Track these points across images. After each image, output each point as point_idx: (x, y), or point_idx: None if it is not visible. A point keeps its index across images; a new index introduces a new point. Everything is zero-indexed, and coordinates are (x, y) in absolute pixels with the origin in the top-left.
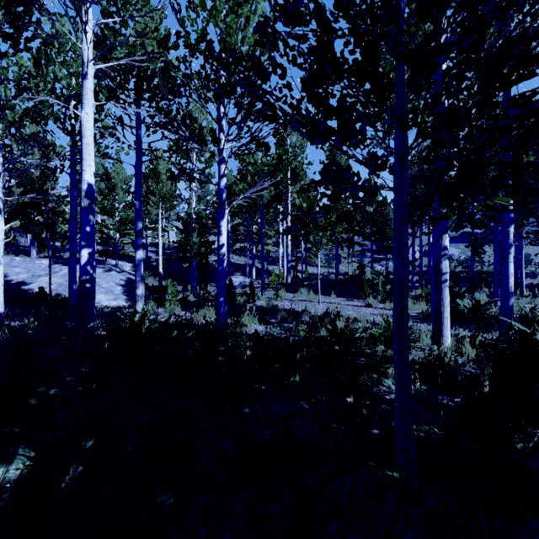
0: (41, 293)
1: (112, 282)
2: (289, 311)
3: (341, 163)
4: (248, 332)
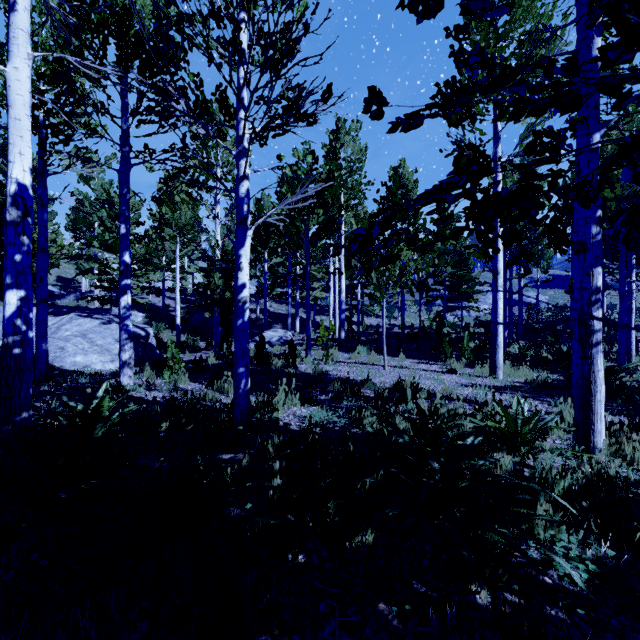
0: None
1: (110, 338)
2: (344, 380)
3: (408, 186)
4: (283, 419)
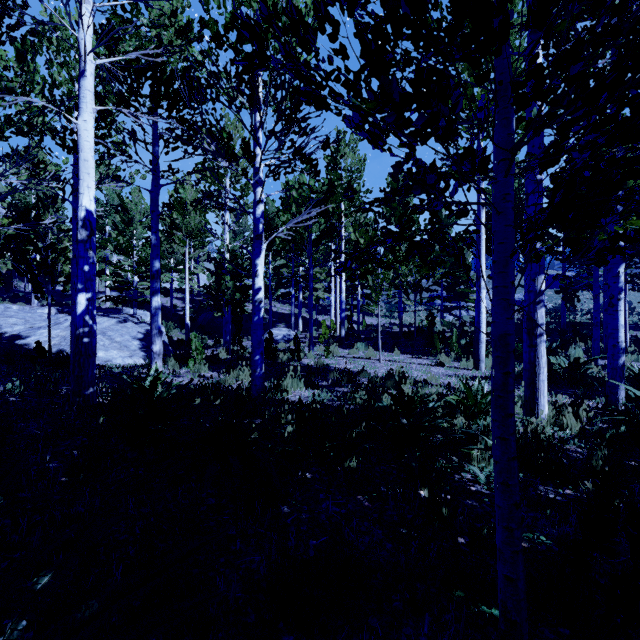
0: (38, 349)
1: (127, 335)
2: (343, 371)
3: None
4: (291, 398)
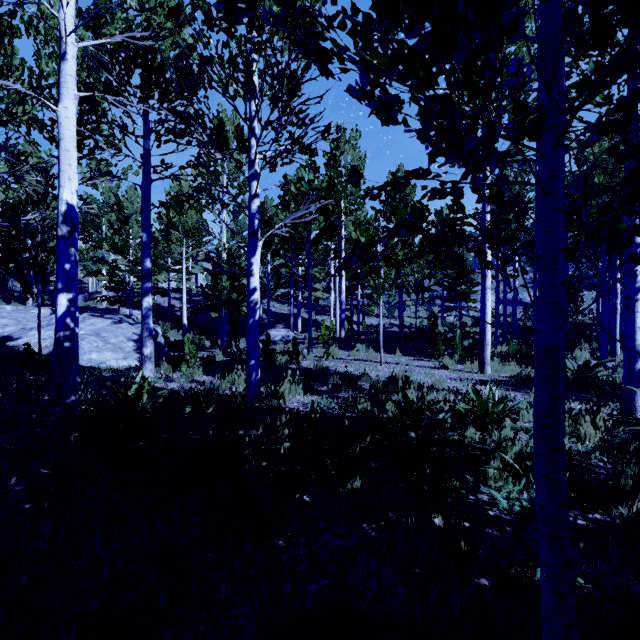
0: (27, 351)
1: (122, 337)
2: (343, 374)
3: (406, 190)
4: (288, 405)
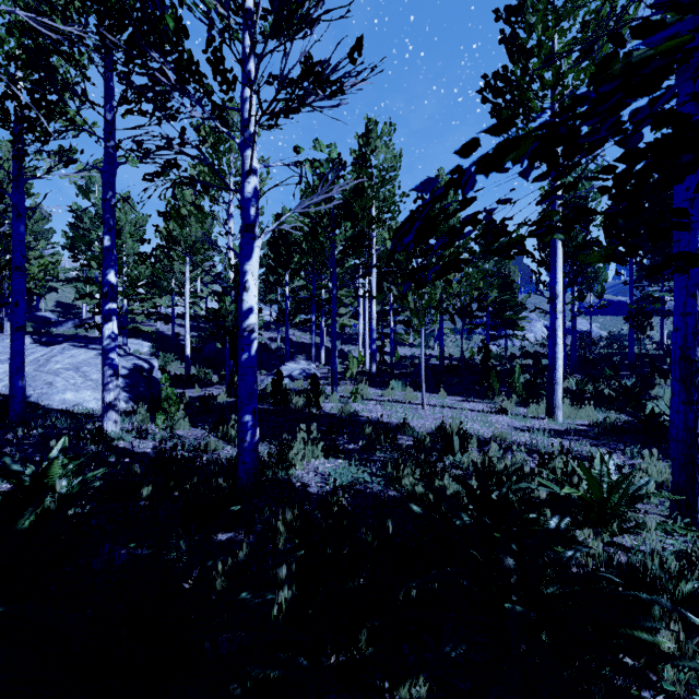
0: None
1: None
2: (376, 423)
3: (448, 199)
4: (301, 478)
